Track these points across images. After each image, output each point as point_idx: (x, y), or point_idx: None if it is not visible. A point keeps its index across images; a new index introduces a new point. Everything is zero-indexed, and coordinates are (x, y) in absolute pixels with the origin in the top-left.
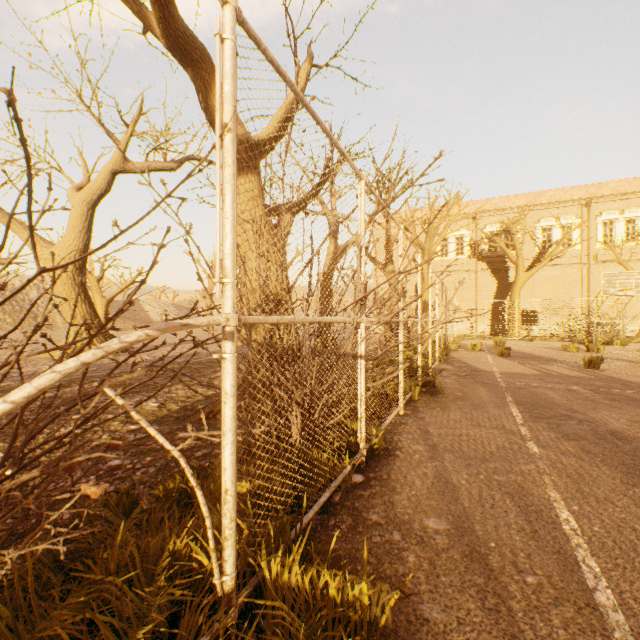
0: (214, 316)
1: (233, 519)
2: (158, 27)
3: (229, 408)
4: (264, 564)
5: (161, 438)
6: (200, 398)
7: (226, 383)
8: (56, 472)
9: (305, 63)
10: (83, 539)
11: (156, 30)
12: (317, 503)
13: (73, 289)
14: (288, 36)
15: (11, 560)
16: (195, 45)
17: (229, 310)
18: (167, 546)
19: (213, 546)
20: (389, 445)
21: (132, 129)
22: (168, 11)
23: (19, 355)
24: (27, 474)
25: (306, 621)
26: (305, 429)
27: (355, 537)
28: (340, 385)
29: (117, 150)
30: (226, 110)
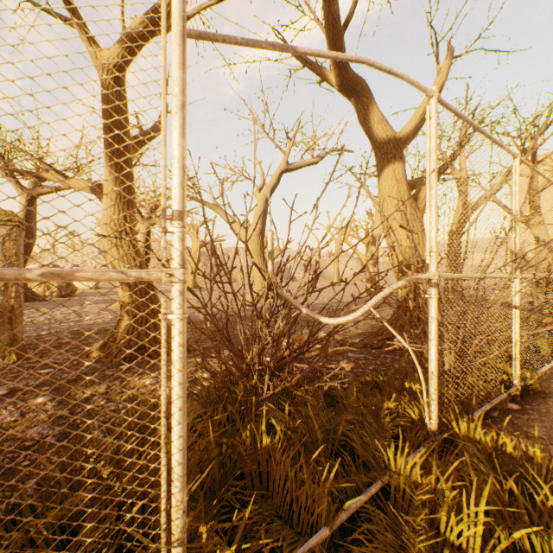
0: (427, 274)
1: (436, 389)
2: (335, 81)
3: (433, 326)
4: (453, 424)
5: (398, 337)
6: (353, 334)
7: (432, 311)
8: (326, 352)
9: (445, 59)
10: (333, 392)
11: (331, 81)
12: (480, 409)
13: (257, 256)
14: (432, 46)
15: (315, 388)
16: (358, 82)
17: (433, 270)
18: (382, 404)
19: (425, 400)
20: (545, 390)
21: (293, 141)
22: (343, 68)
23: (307, 293)
24: (313, 351)
25: (488, 461)
26: (458, 361)
27: (517, 439)
28: (492, 329)
29: (283, 158)
30: (432, 157)
